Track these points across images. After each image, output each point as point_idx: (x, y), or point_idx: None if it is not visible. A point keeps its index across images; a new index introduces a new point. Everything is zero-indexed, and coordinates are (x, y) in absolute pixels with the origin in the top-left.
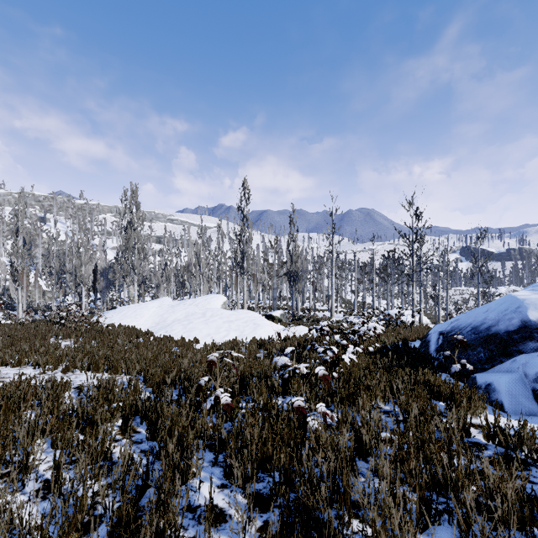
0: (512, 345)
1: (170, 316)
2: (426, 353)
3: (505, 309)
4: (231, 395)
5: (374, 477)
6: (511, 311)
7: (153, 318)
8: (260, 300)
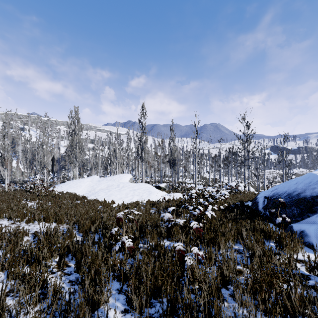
0: (315, 205)
1: (97, 187)
2: (256, 210)
3: (309, 182)
4: (133, 240)
5: (234, 303)
6: (313, 183)
7: (87, 188)
8: (152, 177)
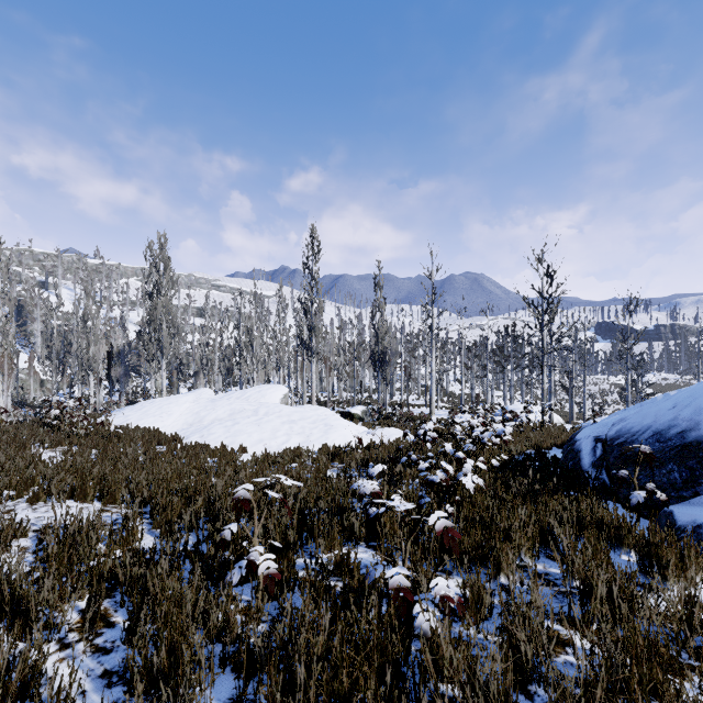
0: None
1: (208, 414)
2: (577, 469)
3: None
4: (280, 552)
5: None
6: None
7: (185, 417)
8: (334, 392)
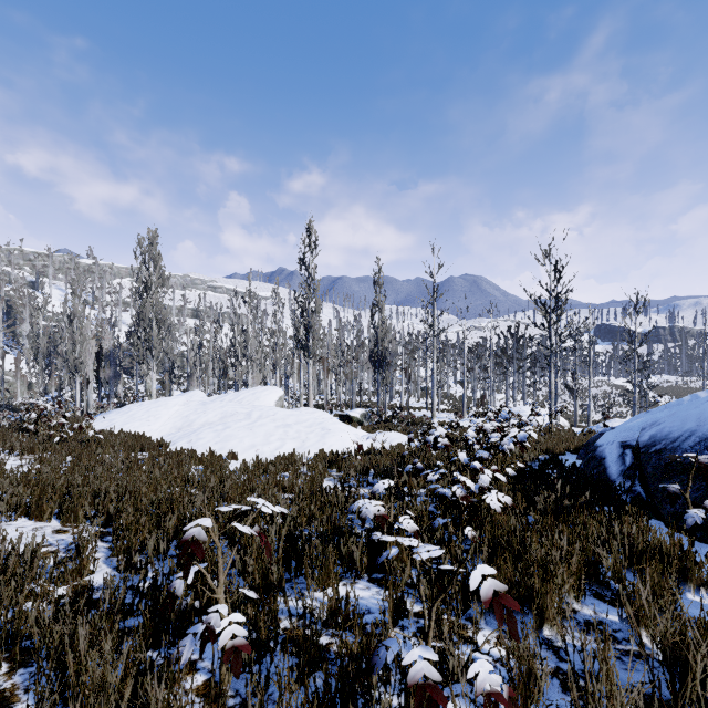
0: None
1: (198, 418)
2: (604, 479)
3: None
4: (255, 603)
5: None
6: None
7: (173, 420)
8: (332, 395)
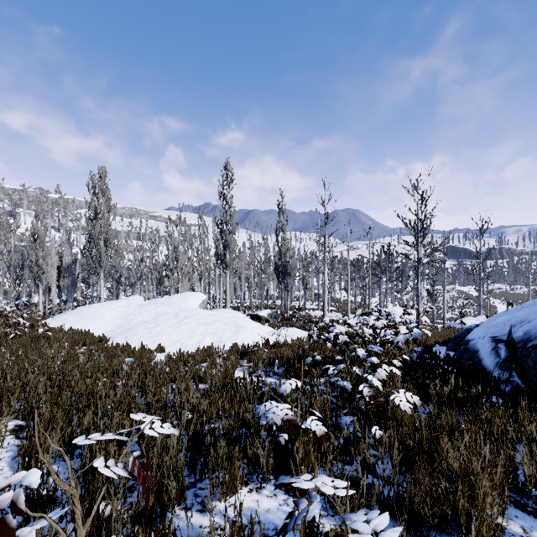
0: None
1: (135, 317)
2: (480, 369)
3: None
4: None
5: None
6: None
7: (115, 319)
8: (246, 299)
